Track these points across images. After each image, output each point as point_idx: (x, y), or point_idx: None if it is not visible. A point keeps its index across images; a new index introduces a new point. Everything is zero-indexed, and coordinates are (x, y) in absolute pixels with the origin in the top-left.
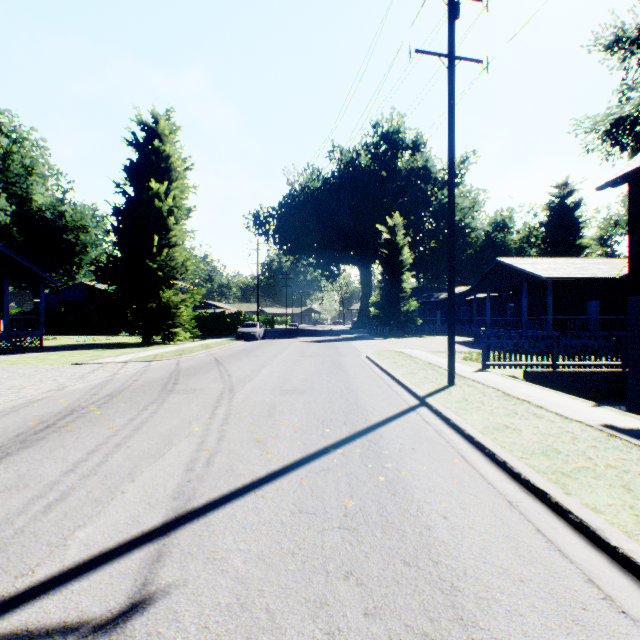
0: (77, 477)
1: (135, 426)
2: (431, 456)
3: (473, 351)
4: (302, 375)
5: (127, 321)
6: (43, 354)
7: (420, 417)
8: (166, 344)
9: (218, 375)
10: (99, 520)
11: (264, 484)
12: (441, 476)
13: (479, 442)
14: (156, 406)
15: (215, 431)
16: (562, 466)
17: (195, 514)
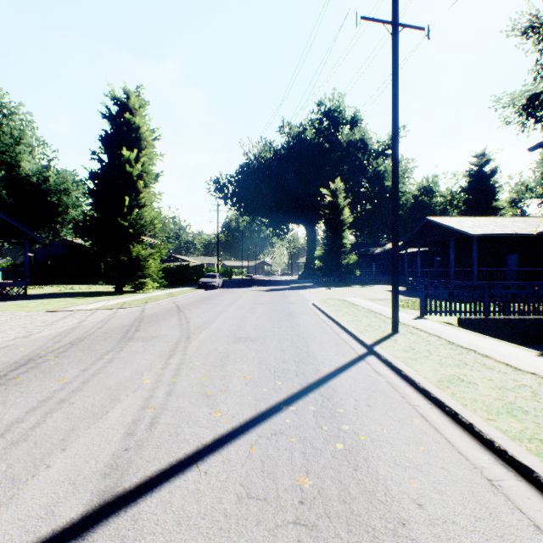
0: (3, 444)
1: (86, 378)
2: (389, 415)
3: (408, 299)
4: (255, 322)
5: (101, 272)
6: (24, 302)
7: (370, 367)
8: (136, 292)
9: (177, 322)
10: (6, 511)
11: (209, 454)
12: (404, 442)
13: (437, 398)
14: (112, 355)
15: (165, 384)
16: (537, 431)
17: (123, 501)
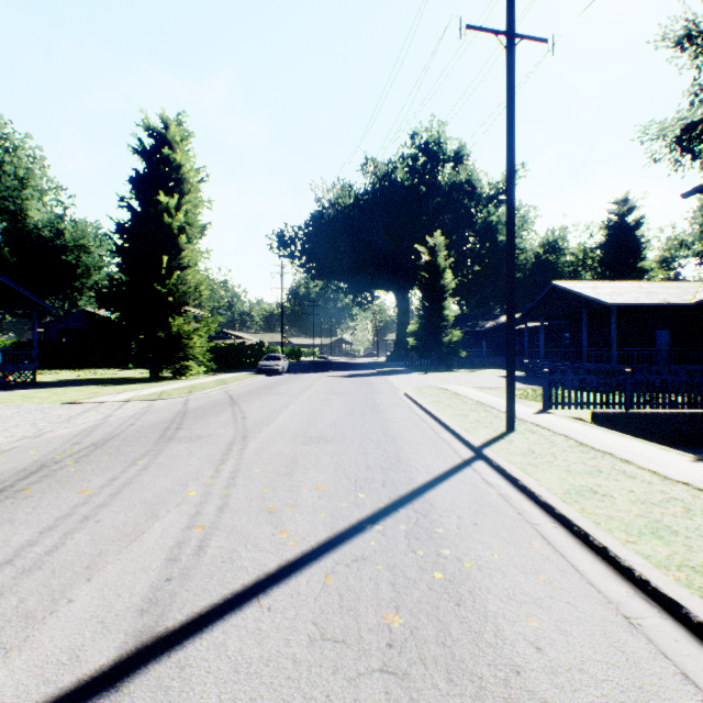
0: (13, 573)
1: (114, 489)
2: (501, 536)
3: (527, 388)
4: (330, 418)
5: (132, 353)
6: (33, 391)
7: (478, 475)
8: (177, 379)
9: (231, 418)
10: (19, 656)
11: (273, 585)
12: (520, 570)
13: (563, 515)
14: (148, 460)
15: (216, 497)
16: (688, 556)
17: (166, 643)
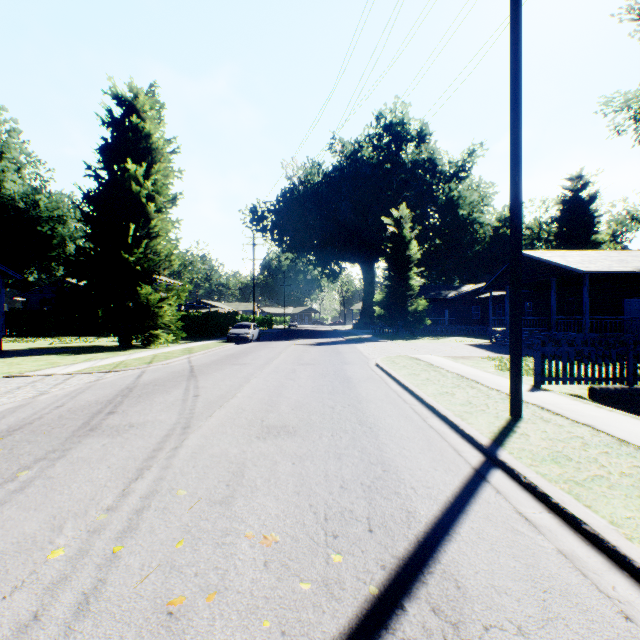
0: None
1: None
2: None
3: (502, 357)
4: (296, 396)
5: (99, 321)
6: None
7: (508, 503)
8: (146, 347)
9: (180, 396)
10: None
11: None
12: None
13: None
14: (37, 470)
15: (92, 563)
16: None
17: None
